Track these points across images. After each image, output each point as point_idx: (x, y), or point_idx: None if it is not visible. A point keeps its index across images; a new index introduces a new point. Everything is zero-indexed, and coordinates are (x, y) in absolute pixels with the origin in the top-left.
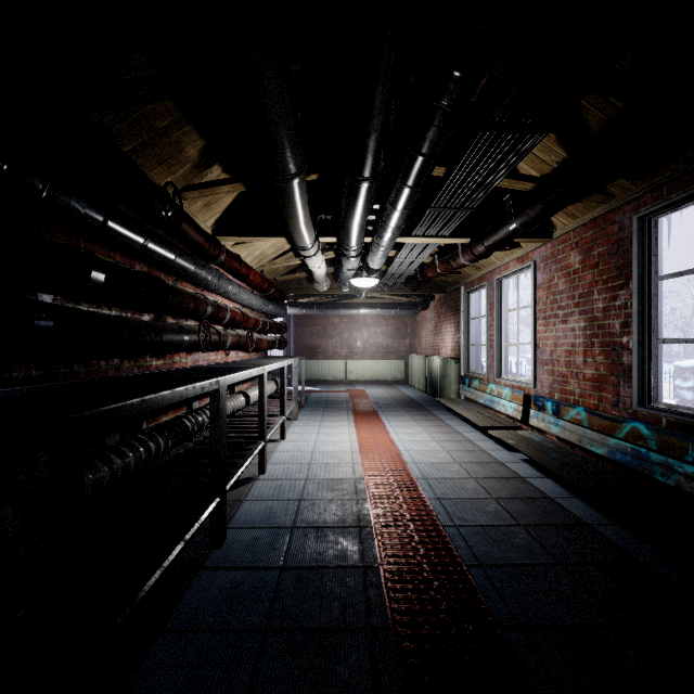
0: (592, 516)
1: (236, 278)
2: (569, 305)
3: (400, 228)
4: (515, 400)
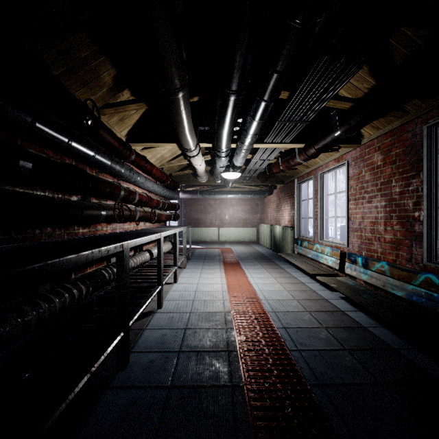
0: (397, 342)
1: (144, 172)
2: (373, 190)
3: (257, 135)
4: (334, 256)
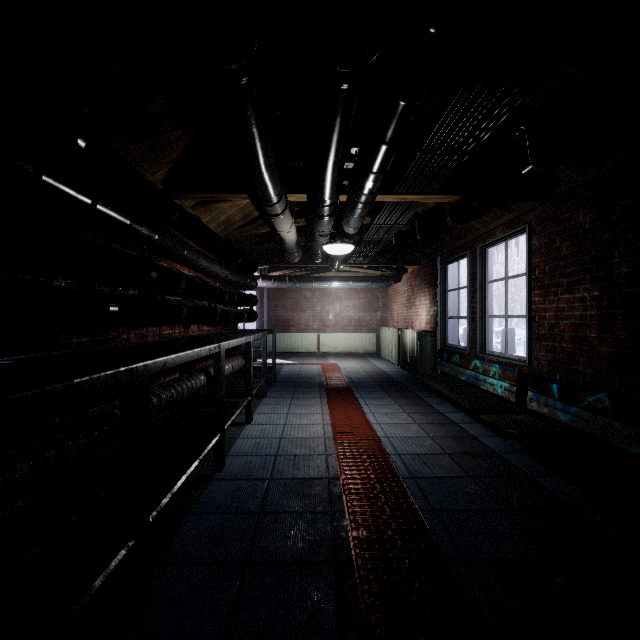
0: None
1: (199, 245)
2: (577, 271)
3: (384, 175)
4: (507, 379)
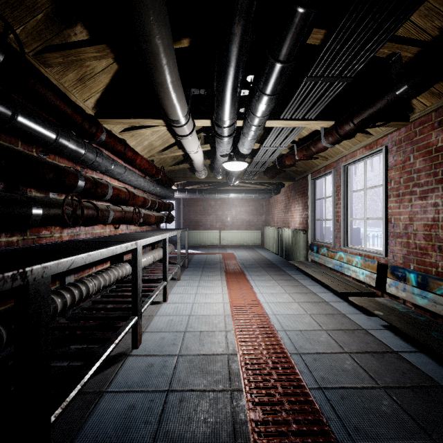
0: None
1: (127, 163)
2: (430, 182)
3: (275, 98)
4: (368, 268)
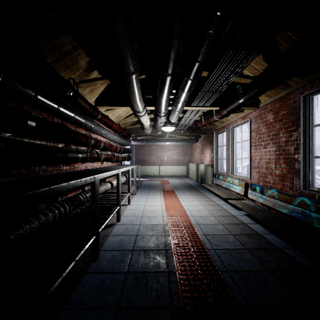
0: (281, 244)
1: (107, 127)
2: (267, 139)
3: (186, 101)
4: (240, 185)
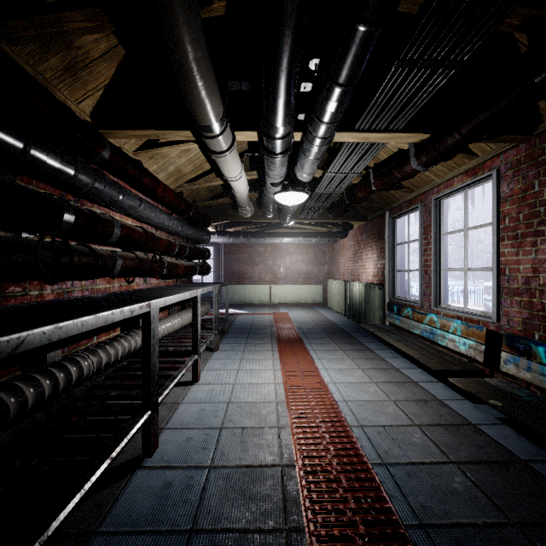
0: None
1: (146, 195)
2: None
3: (352, 91)
4: (472, 337)
